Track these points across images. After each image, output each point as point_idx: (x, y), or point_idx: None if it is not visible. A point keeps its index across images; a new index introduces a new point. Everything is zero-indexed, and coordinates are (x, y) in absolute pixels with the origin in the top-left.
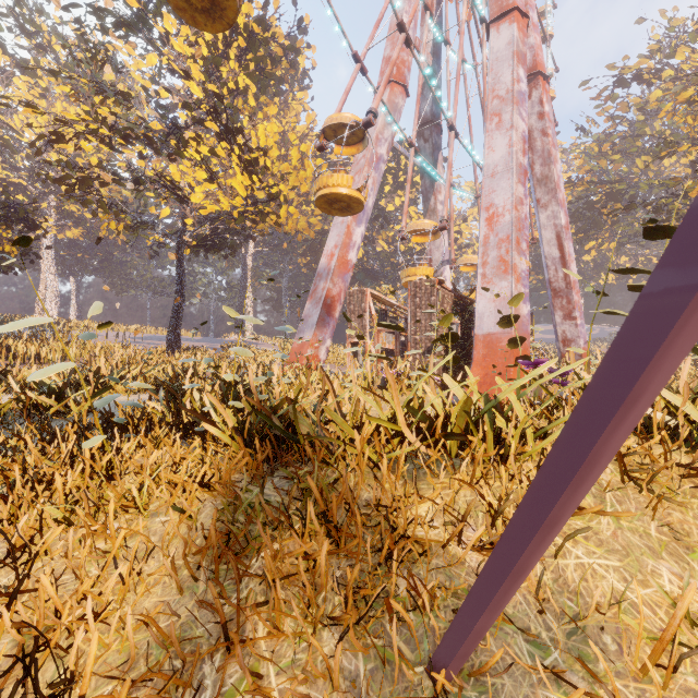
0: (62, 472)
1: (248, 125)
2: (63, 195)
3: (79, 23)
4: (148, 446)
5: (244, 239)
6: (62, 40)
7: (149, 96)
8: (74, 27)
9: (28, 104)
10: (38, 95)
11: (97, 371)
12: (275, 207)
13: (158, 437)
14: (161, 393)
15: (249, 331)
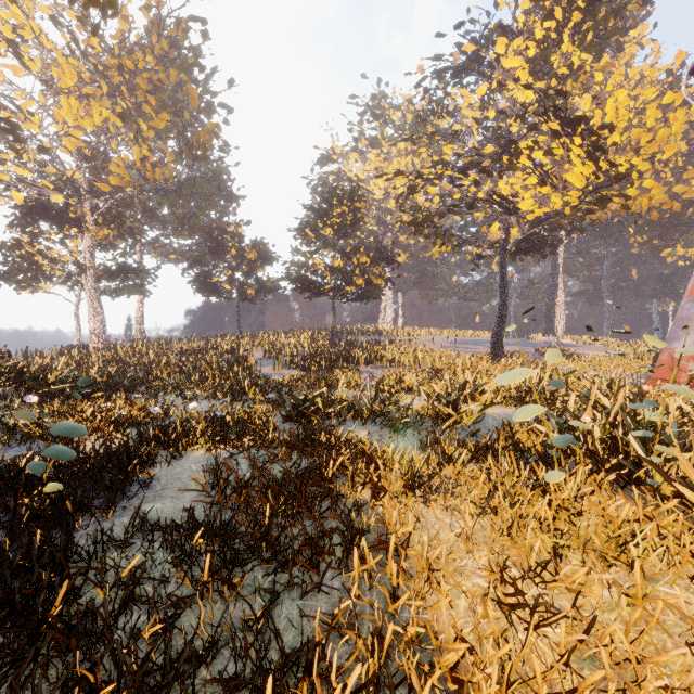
0: (527, 497)
1: (590, 107)
2: (411, 234)
3: (426, 92)
4: (604, 492)
5: (568, 233)
6: (414, 112)
7: (478, 124)
8: (404, 95)
9: (398, 173)
10: (382, 160)
11: (464, 383)
12: (618, 188)
13: (601, 481)
14: (551, 418)
15: (559, 330)
